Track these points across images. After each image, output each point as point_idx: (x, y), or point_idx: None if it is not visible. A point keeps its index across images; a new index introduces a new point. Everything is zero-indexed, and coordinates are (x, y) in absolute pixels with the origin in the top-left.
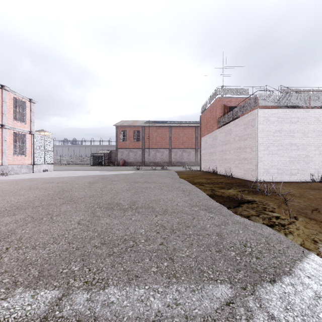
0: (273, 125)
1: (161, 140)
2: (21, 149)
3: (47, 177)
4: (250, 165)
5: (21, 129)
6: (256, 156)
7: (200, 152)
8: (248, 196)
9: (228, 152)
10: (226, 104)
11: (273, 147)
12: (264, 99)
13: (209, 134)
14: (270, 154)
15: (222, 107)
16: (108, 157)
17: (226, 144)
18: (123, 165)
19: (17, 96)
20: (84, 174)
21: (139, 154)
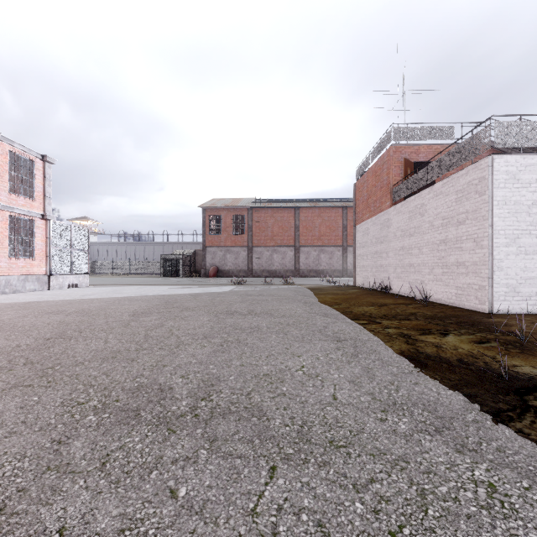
0: (529, 190)
1: (281, 231)
2: (25, 247)
3: (62, 299)
4: (474, 277)
5: (26, 209)
6: (490, 258)
7: (355, 252)
8: (515, 361)
9: (416, 251)
10: (408, 159)
11: (529, 238)
12: (507, 135)
13: (373, 217)
14: (521, 253)
15: (401, 165)
16: (191, 262)
17: (412, 234)
18: (215, 276)
19: (18, 150)
20: (137, 294)
21: (243, 256)
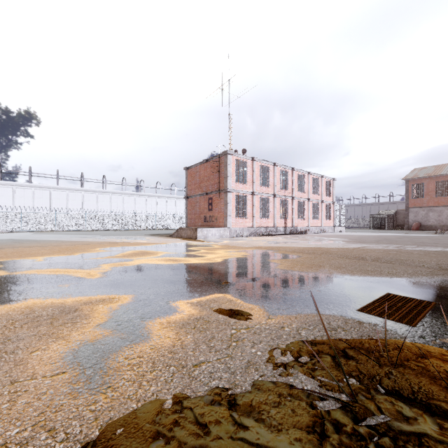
0: None
1: None
2: (328, 215)
3: (355, 235)
4: None
5: (329, 201)
6: None
7: None
8: None
9: None
10: None
11: None
12: None
13: None
14: None
15: None
16: (393, 219)
17: None
18: (417, 230)
19: (327, 179)
20: (382, 235)
21: (447, 214)
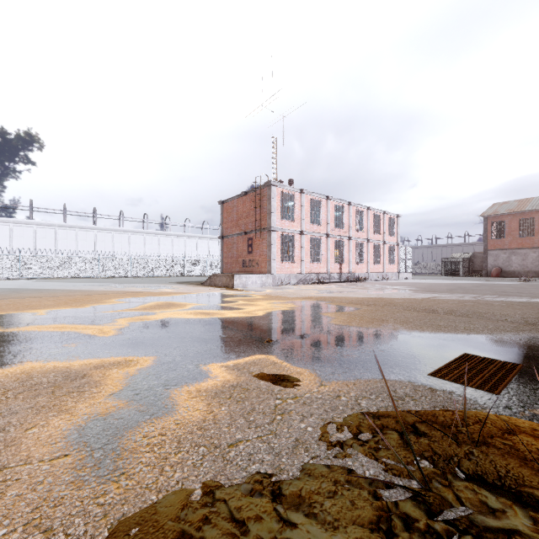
0: None
1: None
2: (392, 259)
3: (424, 282)
4: None
5: (392, 242)
6: None
7: None
8: None
9: None
10: None
11: None
12: None
13: None
14: None
15: None
16: (469, 264)
17: None
18: (498, 276)
19: (390, 216)
20: (455, 282)
21: (532, 257)
